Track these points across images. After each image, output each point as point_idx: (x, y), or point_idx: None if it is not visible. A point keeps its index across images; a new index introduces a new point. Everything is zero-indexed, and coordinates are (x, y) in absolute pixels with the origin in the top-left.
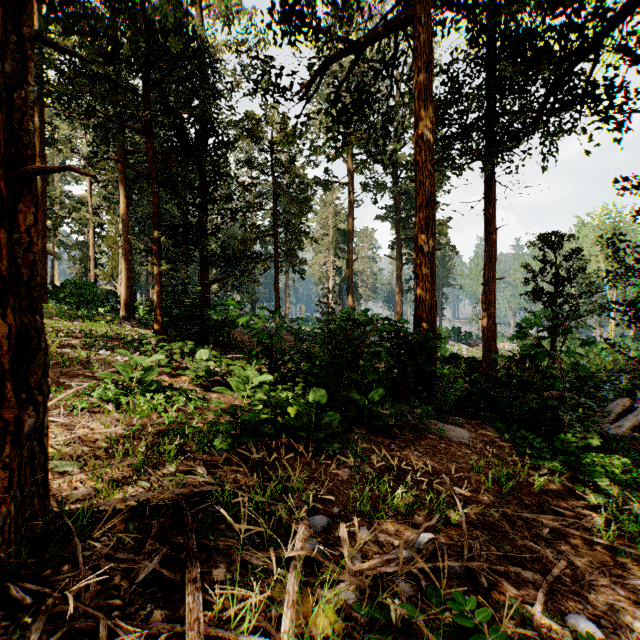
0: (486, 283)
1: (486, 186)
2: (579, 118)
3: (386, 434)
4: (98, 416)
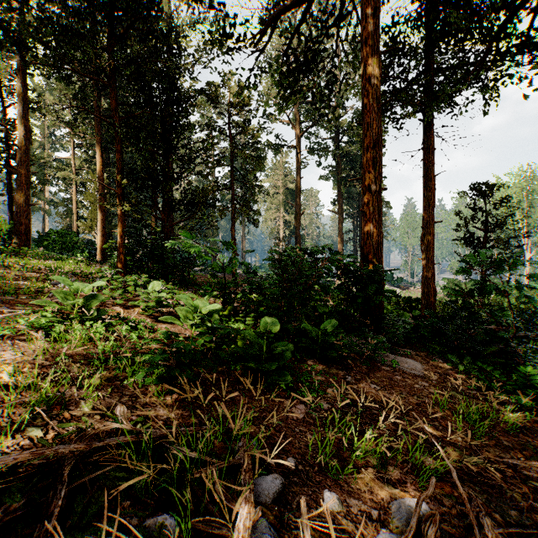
0: (425, 226)
1: (425, 136)
2: (518, 66)
3: (339, 366)
4: (22, 345)
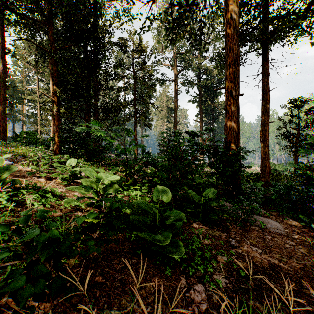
0: (263, 125)
1: (263, 65)
2: None
3: (219, 227)
4: None
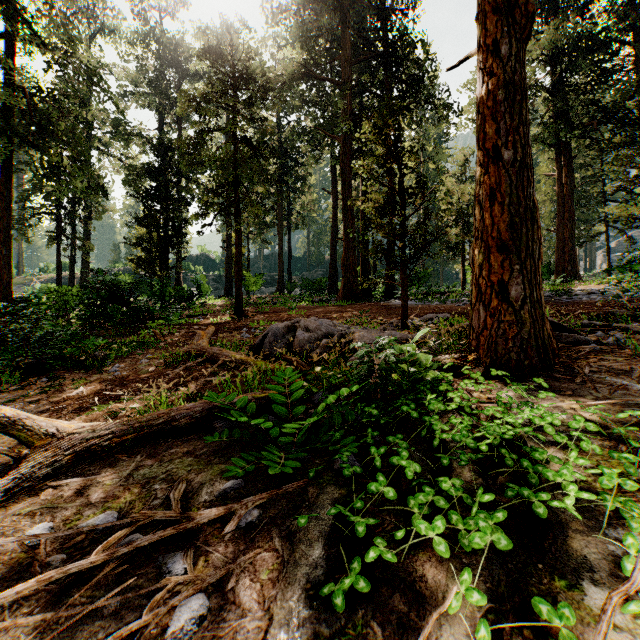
0: None
1: None
2: None
3: None
4: None
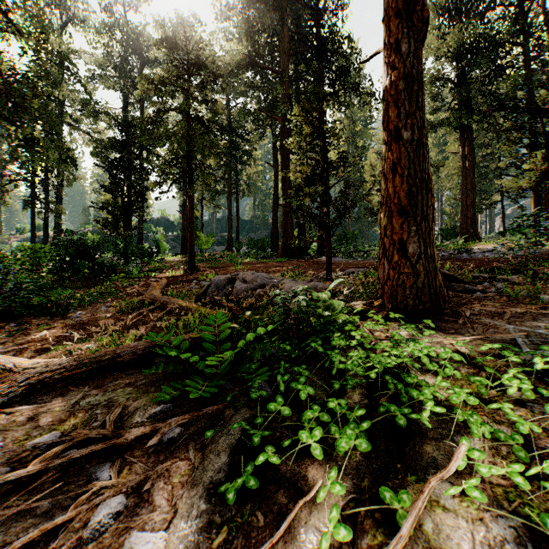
0: None
1: None
2: None
3: None
4: None
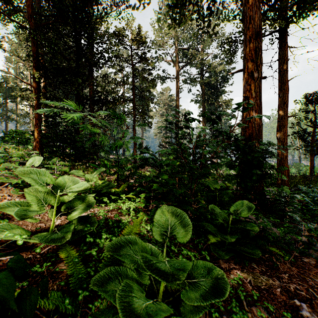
0: (280, 120)
1: (280, 50)
2: None
3: (260, 265)
4: None
